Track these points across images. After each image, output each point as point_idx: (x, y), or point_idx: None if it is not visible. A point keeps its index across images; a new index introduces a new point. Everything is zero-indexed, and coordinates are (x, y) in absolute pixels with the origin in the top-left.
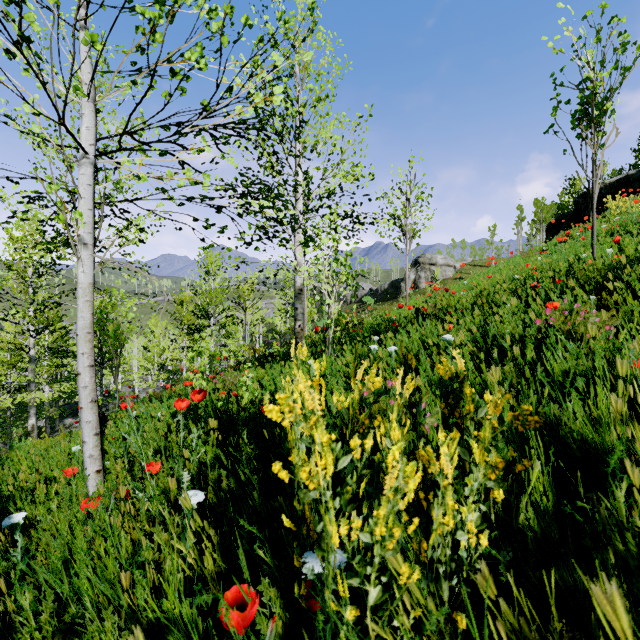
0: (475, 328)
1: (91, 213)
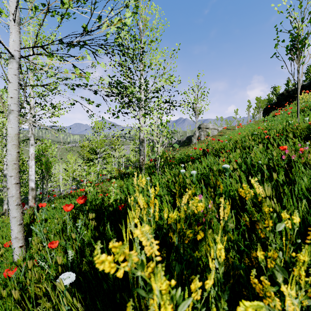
0: (240, 160)
1: (16, 92)
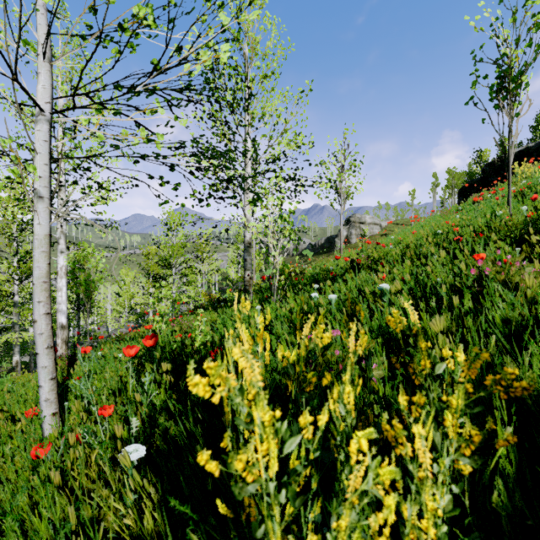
0: (408, 277)
1: (47, 168)
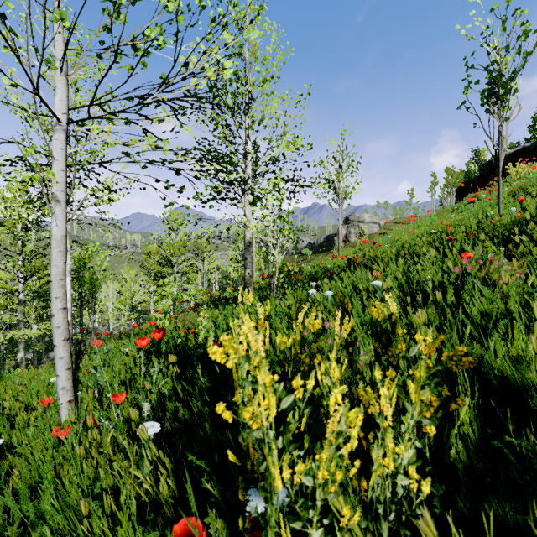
0: (400, 275)
1: (64, 174)
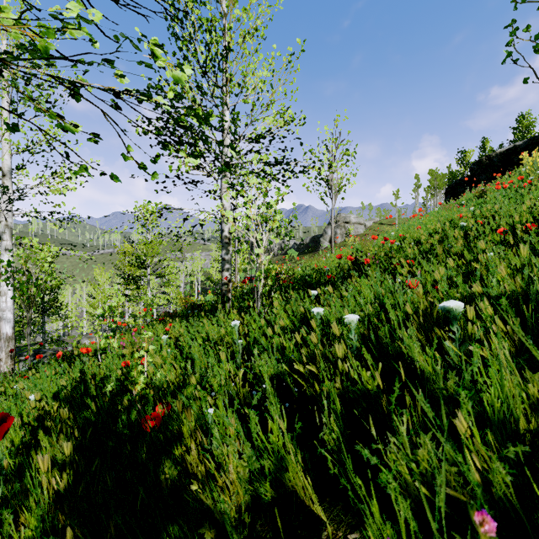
0: (479, 287)
1: None
